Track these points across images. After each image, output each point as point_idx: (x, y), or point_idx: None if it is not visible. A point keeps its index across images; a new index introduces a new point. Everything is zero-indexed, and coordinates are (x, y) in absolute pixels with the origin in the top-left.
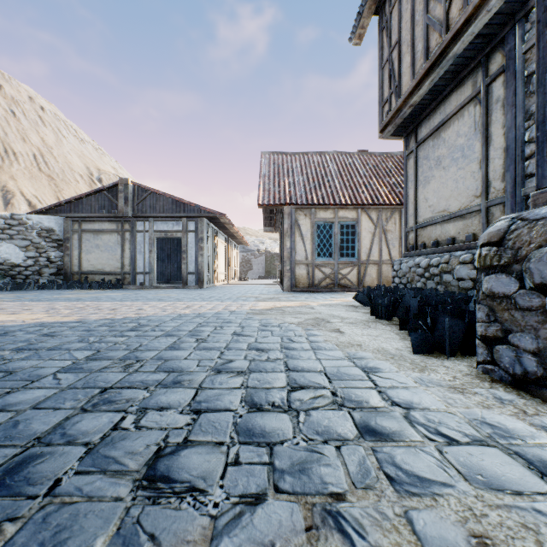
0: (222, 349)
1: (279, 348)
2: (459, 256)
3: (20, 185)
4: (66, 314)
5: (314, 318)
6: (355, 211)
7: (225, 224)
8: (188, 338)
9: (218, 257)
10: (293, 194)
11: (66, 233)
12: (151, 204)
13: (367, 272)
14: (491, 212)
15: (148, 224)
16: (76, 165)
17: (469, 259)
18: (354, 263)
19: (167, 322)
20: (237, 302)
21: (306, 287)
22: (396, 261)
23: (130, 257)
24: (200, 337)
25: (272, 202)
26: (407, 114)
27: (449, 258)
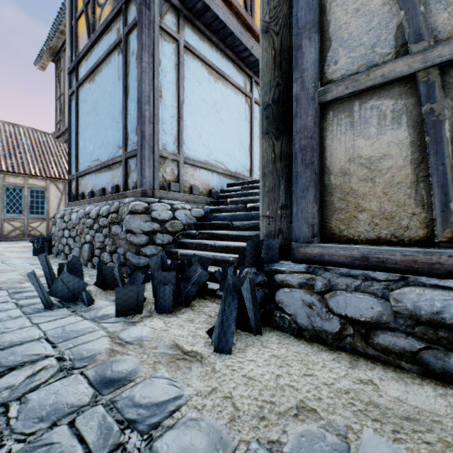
0: None
1: None
2: None
3: None
4: None
5: None
6: (45, 181)
7: None
8: None
9: None
10: None
11: None
12: None
13: None
14: None
15: None
16: None
17: None
18: (44, 219)
19: None
20: None
21: None
22: None
23: None
24: None
25: None
26: None
27: None
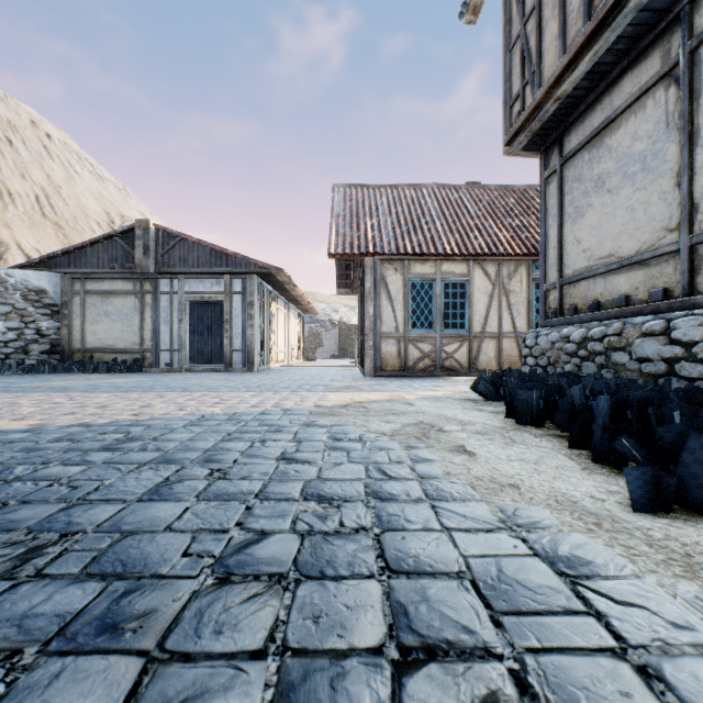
0: (252, 497)
1: (363, 494)
2: (641, 324)
3: (16, 236)
4: (21, 416)
5: (417, 422)
6: (466, 264)
7: (284, 284)
8: (196, 467)
9: (275, 329)
10: (378, 240)
11: (63, 296)
12: (181, 256)
13: (482, 349)
14: (699, 253)
15: (177, 283)
16: (92, 210)
17: (661, 328)
18: (463, 337)
19: (174, 431)
20: (296, 394)
21: (396, 370)
22: (529, 333)
23: (152, 329)
24: (219, 465)
25: (348, 250)
26: (549, 113)
27: (621, 327)
